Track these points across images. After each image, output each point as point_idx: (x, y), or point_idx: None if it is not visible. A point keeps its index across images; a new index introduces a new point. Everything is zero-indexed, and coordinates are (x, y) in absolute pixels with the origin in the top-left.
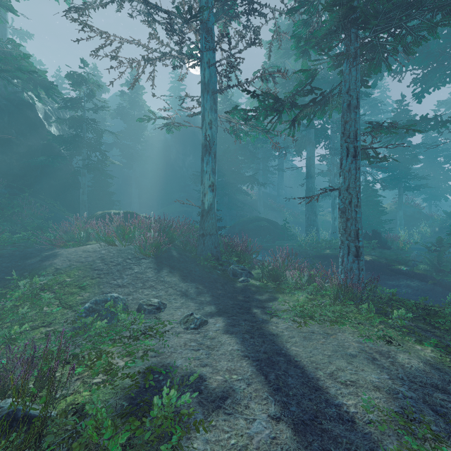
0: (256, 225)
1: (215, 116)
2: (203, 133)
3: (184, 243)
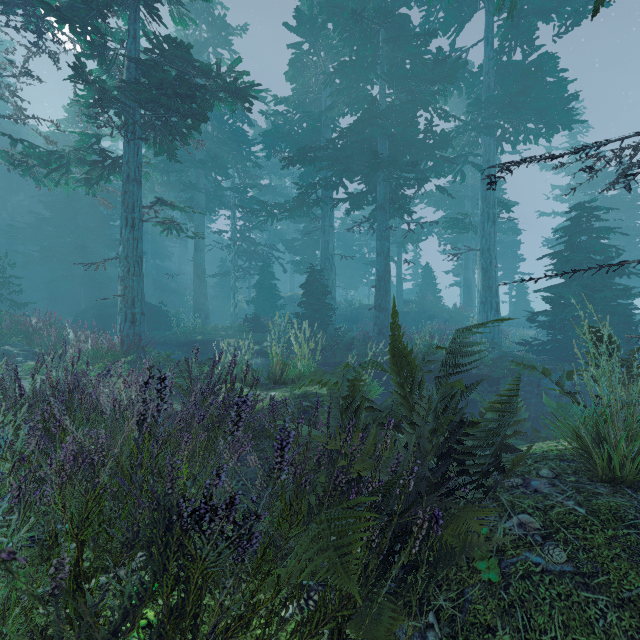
0: None
1: None
2: None
3: None
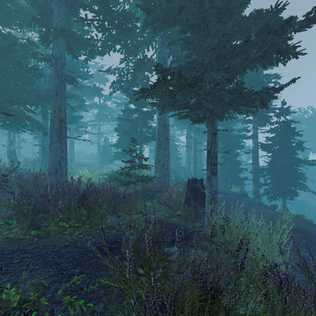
0: None
1: None
2: None
3: None
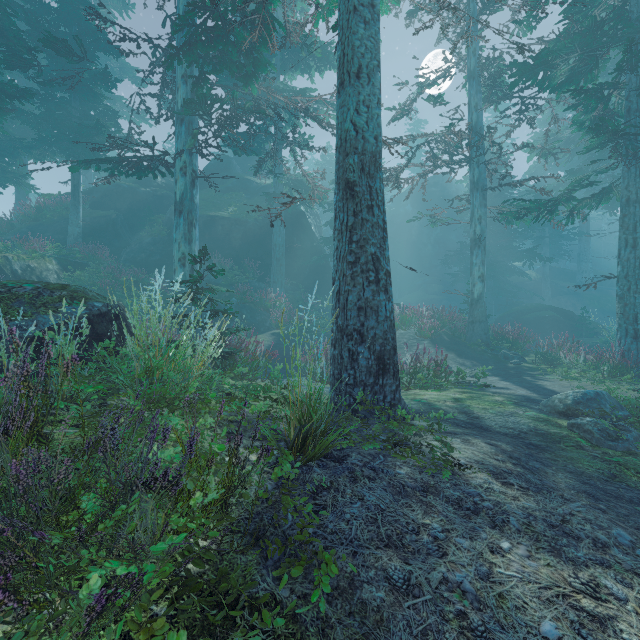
0: (537, 315)
1: (485, 211)
2: (472, 229)
3: (453, 330)
